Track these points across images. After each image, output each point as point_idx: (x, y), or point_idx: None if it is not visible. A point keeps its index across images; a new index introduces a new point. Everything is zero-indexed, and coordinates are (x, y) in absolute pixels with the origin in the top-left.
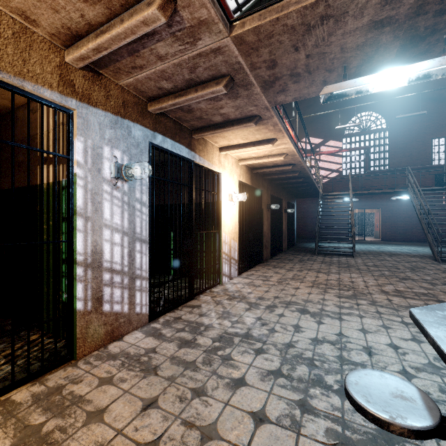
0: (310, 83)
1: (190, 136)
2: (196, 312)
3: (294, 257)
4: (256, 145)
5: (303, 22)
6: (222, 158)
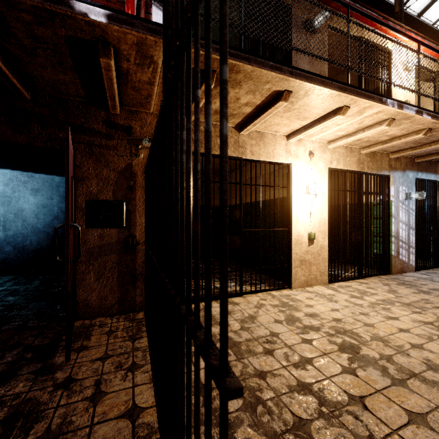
0: None
1: (435, 165)
2: None
3: None
4: None
5: None
6: None
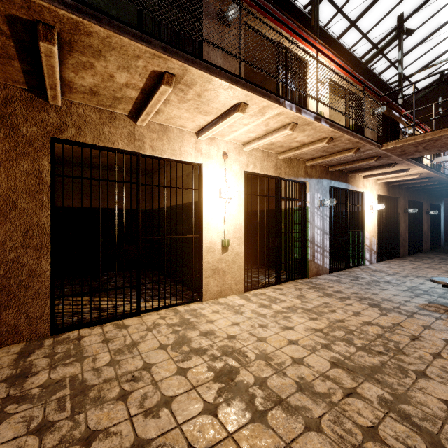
0: (429, 151)
1: (346, 175)
2: (353, 273)
3: (435, 256)
4: (392, 173)
5: (418, 143)
6: (365, 182)
